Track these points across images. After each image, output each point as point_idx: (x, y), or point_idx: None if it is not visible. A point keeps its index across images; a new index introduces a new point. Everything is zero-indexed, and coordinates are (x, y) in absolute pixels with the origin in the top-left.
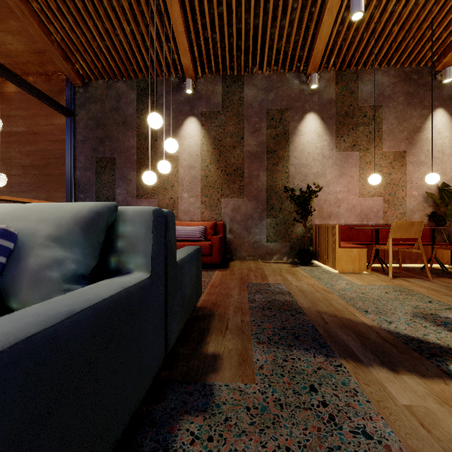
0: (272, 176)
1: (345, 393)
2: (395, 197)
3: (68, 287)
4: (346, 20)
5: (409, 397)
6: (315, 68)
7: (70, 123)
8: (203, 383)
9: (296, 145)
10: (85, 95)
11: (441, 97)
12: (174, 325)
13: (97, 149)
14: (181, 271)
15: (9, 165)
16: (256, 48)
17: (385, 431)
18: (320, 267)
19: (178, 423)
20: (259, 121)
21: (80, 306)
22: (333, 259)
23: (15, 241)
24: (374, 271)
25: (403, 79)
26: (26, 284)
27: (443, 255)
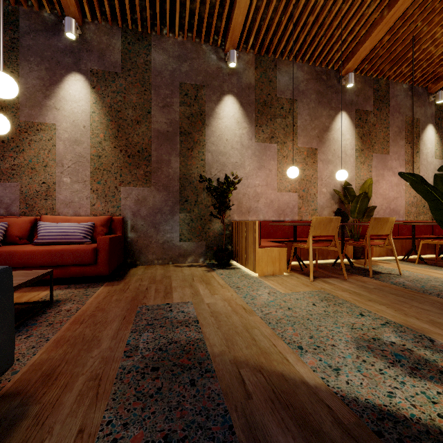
0: (187, 163)
1: None
2: (308, 193)
3: None
4: None
5: None
6: (234, 45)
7: None
8: None
9: (213, 130)
10: None
11: (344, 101)
12: None
13: None
14: None
15: None
16: (165, 1)
17: None
18: (239, 269)
19: None
20: (170, 95)
21: None
22: (253, 261)
23: None
24: (293, 271)
25: (315, 77)
26: None
27: (348, 250)
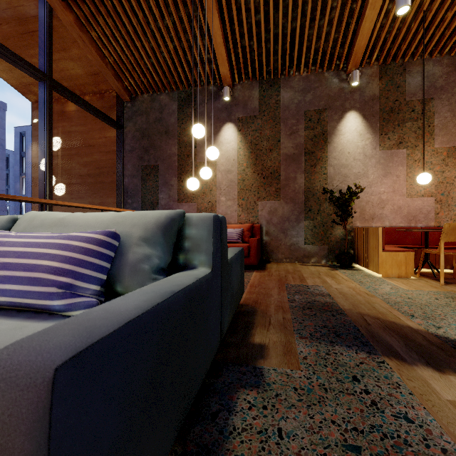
0: (310, 178)
1: (388, 385)
2: (449, 197)
3: (155, 277)
4: (391, 12)
5: (455, 394)
6: (356, 65)
7: (120, 135)
8: (254, 366)
9: (335, 146)
10: (133, 109)
11: None
12: (226, 315)
13: (143, 158)
14: (231, 269)
15: (70, 175)
16: (293, 50)
17: (427, 419)
18: (362, 271)
19: (236, 393)
20: (296, 123)
21: (176, 289)
22: (376, 263)
23: (119, 241)
24: (423, 276)
25: None
26: (128, 273)
27: None
